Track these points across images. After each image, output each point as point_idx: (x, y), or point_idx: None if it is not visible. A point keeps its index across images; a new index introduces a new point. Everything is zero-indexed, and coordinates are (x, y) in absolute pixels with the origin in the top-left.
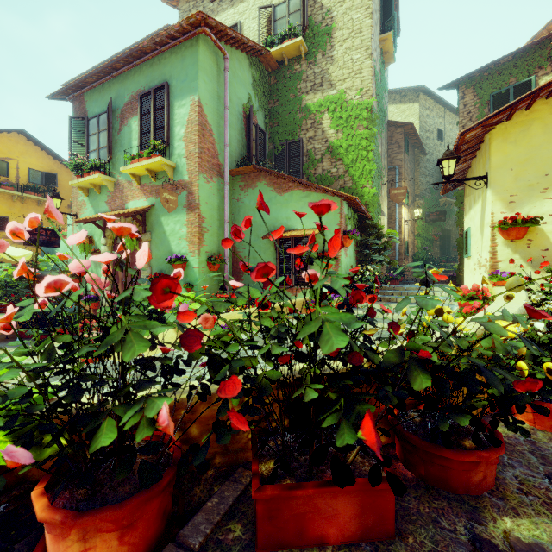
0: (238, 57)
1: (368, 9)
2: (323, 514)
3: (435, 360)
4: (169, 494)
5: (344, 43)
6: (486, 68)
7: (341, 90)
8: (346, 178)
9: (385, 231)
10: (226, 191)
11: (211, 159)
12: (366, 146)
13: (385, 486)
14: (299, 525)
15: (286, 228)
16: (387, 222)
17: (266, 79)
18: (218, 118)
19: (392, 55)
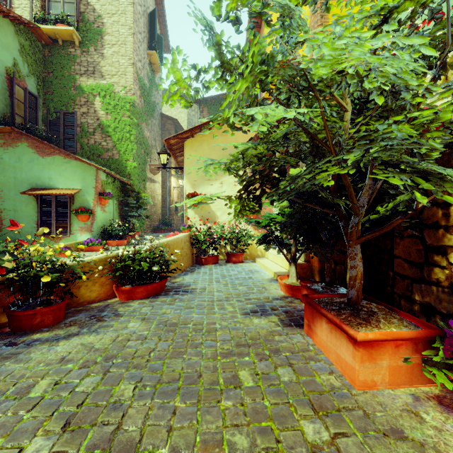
0: None
1: (131, 30)
2: None
3: None
4: None
5: (113, 47)
6: (213, 97)
7: (110, 82)
8: (114, 151)
9: (158, 194)
10: None
11: None
12: (130, 130)
13: None
14: None
15: (49, 187)
16: (161, 187)
17: (39, 50)
18: None
19: (159, 67)
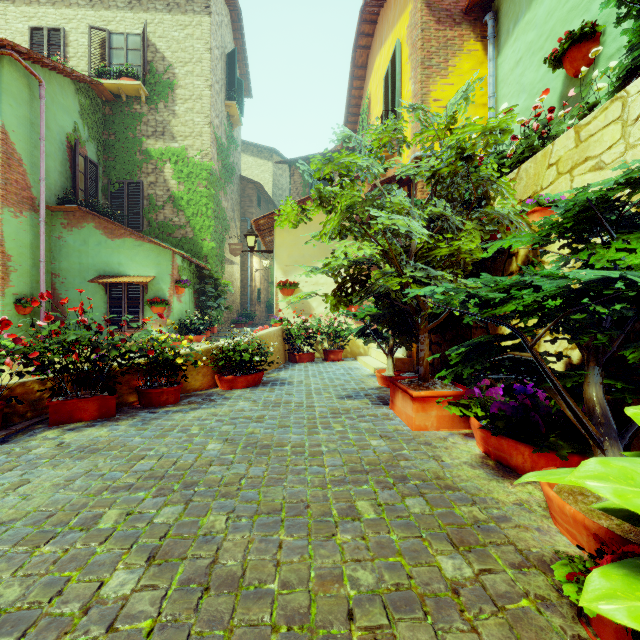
0: (60, 81)
1: (208, 82)
2: (82, 410)
3: (133, 350)
4: (0, 418)
5: (186, 103)
6: (307, 157)
7: (183, 145)
8: (188, 228)
9: (237, 278)
10: (42, 229)
11: (21, 191)
12: (206, 203)
13: (110, 397)
14: (70, 415)
15: (118, 274)
16: (240, 270)
17: (100, 108)
18: (31, 147)
19: (239, 120)
